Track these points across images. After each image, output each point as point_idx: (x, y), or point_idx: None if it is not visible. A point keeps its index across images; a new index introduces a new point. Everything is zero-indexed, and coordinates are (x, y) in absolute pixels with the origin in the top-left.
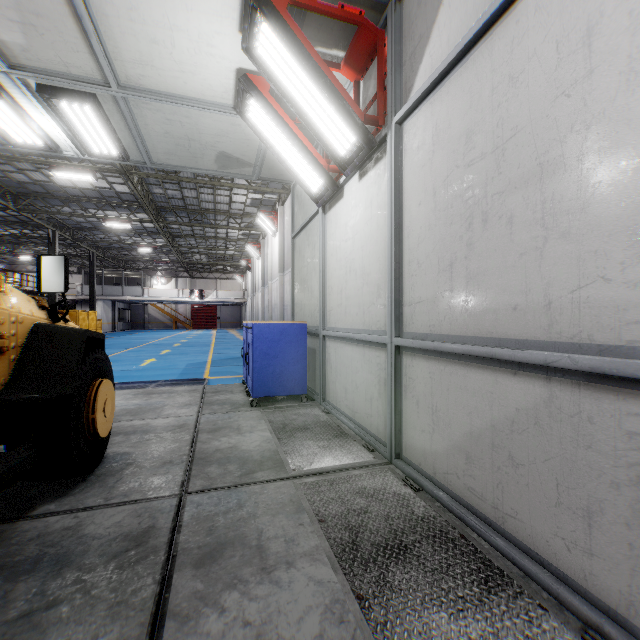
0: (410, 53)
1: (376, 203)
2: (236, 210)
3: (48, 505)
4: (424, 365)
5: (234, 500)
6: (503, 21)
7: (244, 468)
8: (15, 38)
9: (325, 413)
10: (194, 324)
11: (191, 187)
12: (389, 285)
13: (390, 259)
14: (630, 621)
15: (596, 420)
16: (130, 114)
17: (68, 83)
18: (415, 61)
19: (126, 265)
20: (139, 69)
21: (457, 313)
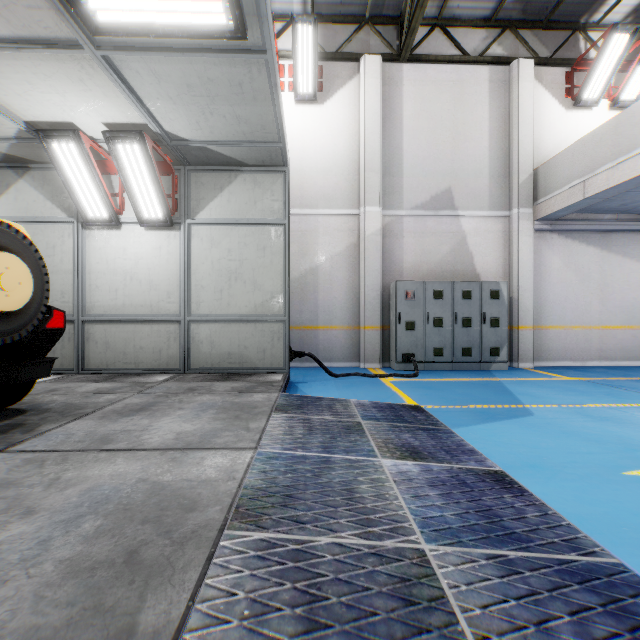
0: None
1: None
2: None
3: None
4: None
5: None
6: (32, 224)
7: None
8: None
9: None
10: None
11: None
12: None
13: None
14: (62, 368)
15: None
16: None
17: None
18: None
19: None
20: None
21: None
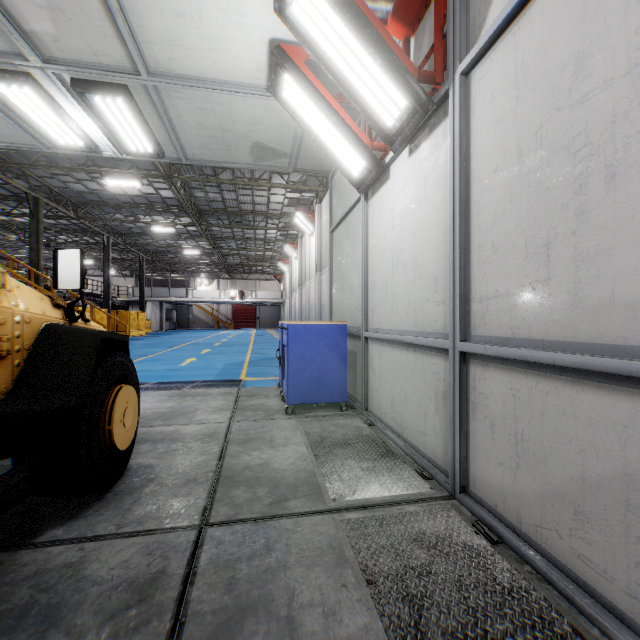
0: None
1: (432, 179)
2: (274, 210)
3: (56, 529)
4: (503, 378)
5: (261, 539)
6: None
7: (275, 493)
8: (44, 27)
9: (368, 425)
10: (235, 324)
11: (231, 189)
12: (451, 277)
13: (452, 244)
14: None
15: None
16: (162, 105)
17: (99, 74)
18: None
19: (172, 268)
20: (167, 51)
21: (558, 310)
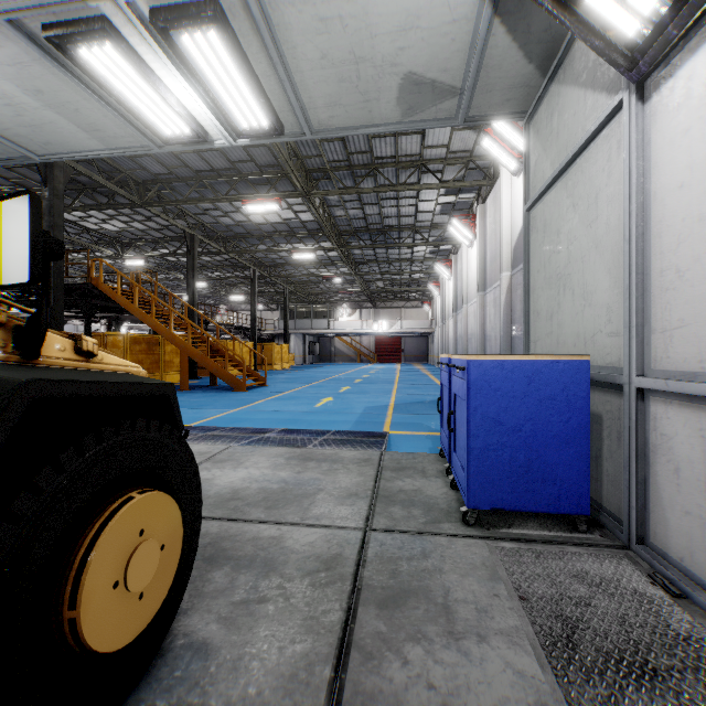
0: None
1: None
2: (423, 222)
3: None
4: None
5: None
6: None
7: None
8: None
9: (666, 593)
10: (377, 357)
11: (372, 202)
12: None
13: None
14: None
15: None
16: (269, 31)
17: None
18: None
19: (315, 299)
20: None
21: None
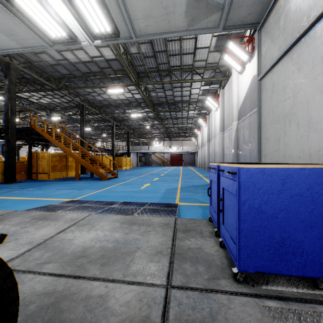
0: None
1: None
2: (193, 99)
3: None
4: None
5: None
6: None
7: None
8: None
9: None
10: (171, 163)
11: (169, 89)
12: None
13: None
14: None
15: None
16: None
17: None
18: None
19: (142, 136)
20: None
21: None
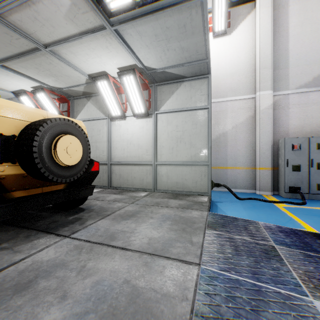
0: (76, 111)
1: None
2: None
3: None
4: None
5: None
6: (92, 121)
7: None
8: None
9: None
10: None
11: None
12: None
13: None
14: (103, 185)
15: (100, 168)
16: None
17: None
18: (77, 113)
19: None
20: None
21: None
